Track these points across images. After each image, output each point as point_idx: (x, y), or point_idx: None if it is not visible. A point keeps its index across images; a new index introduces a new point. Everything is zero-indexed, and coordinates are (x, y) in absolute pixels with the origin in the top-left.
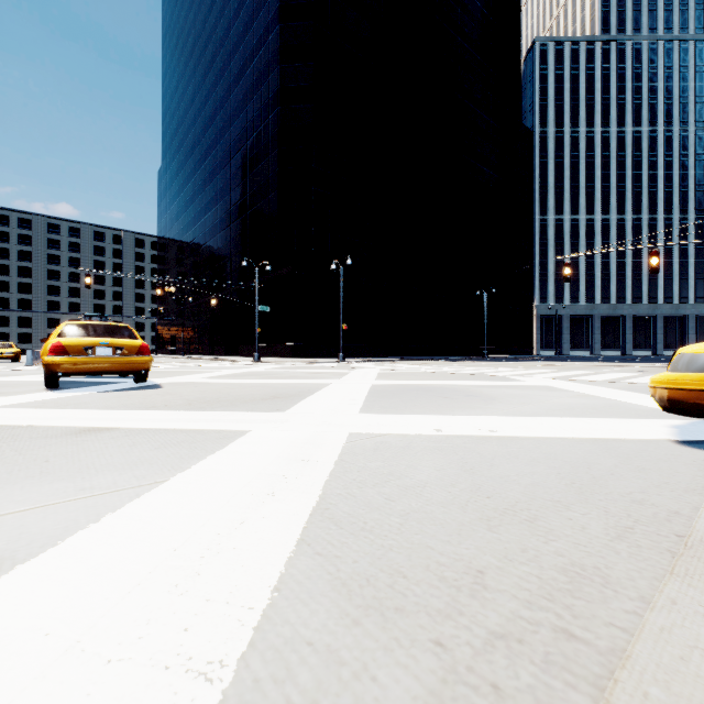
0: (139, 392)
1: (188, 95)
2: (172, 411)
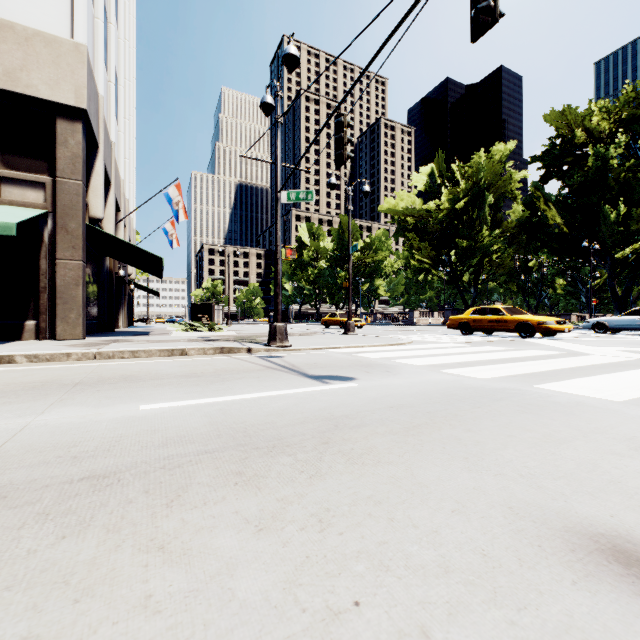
0: None
1: None
2: None
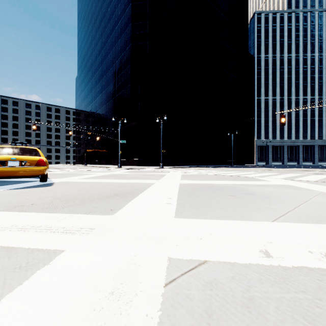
0: (32, 189)
1: (89, 41)
2: (23, 213)
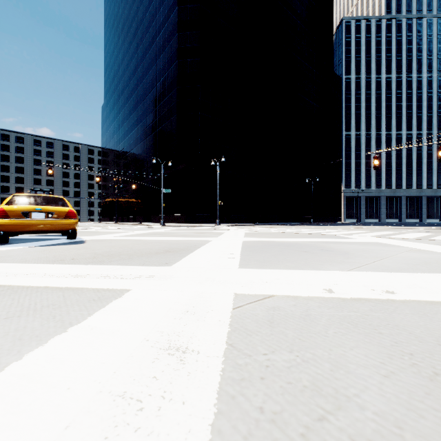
0: (63, 246)
1: (120, 56)
2: (70, 265)
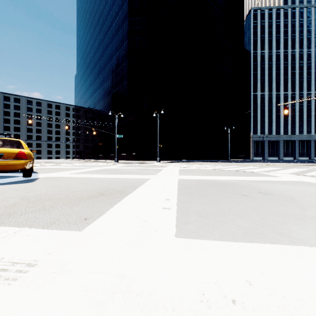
0: (7, 186)
1: (87, 38)
2: None
